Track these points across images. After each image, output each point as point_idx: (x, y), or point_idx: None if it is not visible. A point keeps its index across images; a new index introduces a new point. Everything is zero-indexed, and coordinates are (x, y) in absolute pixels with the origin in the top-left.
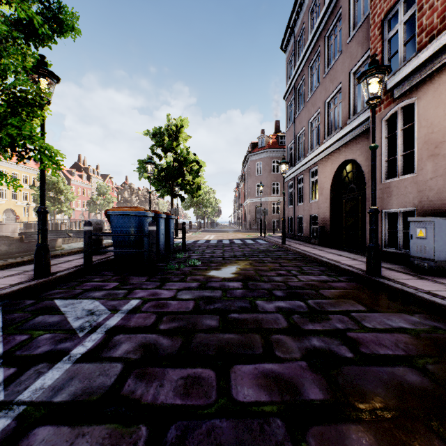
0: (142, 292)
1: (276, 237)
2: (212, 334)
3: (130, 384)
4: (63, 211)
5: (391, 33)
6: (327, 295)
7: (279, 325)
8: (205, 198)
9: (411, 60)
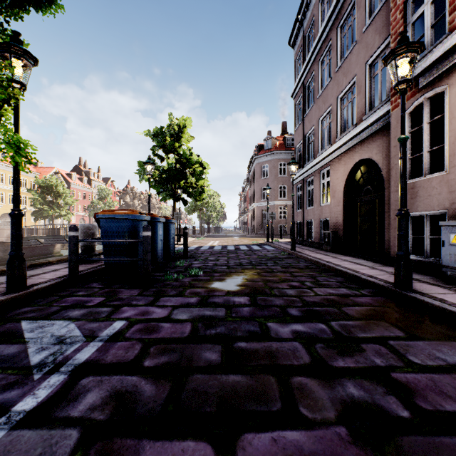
0: (130, 310)
1: (284, 243)
2: (211, 376)
3: None
4: (61, 216)
5: (416, 16)
6: (352, 314)
7: (299, 361)
8: (209, 202)
9: (442, 41)
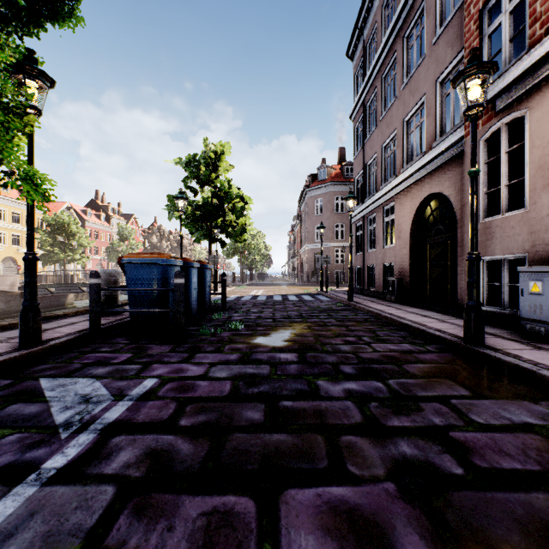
0: (162, 367)
1: (341, 293)
2: (254, 435)
3: (121, 526)
4: (75, 260)
5: (493, 27)
6: (413, 372)
7: (350, 420)
8: (252, 243)
9: (521, 59)
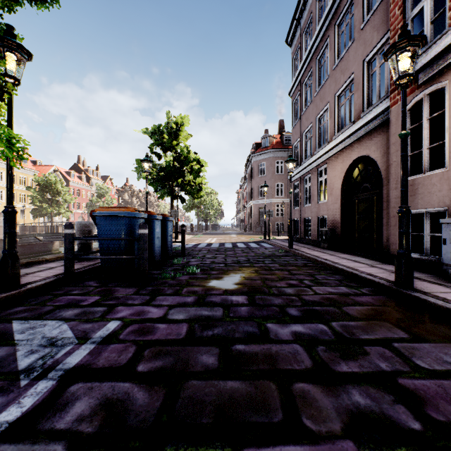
0: (125, 310)
1: (281, 241)
2: (208, 382)
3: None
4: (60, 213)
5: (415, 11)
6: (353, 314)
7: (300, 365)
8: (207, 199)
9: (443, 36)
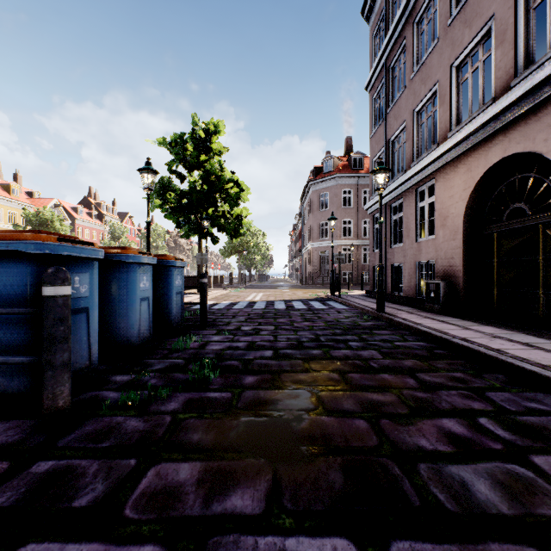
0: None
1: (357, 298)
2: None
3: None
4: None
5: None
6: None
7: None
8: (251, 241)
9: None
